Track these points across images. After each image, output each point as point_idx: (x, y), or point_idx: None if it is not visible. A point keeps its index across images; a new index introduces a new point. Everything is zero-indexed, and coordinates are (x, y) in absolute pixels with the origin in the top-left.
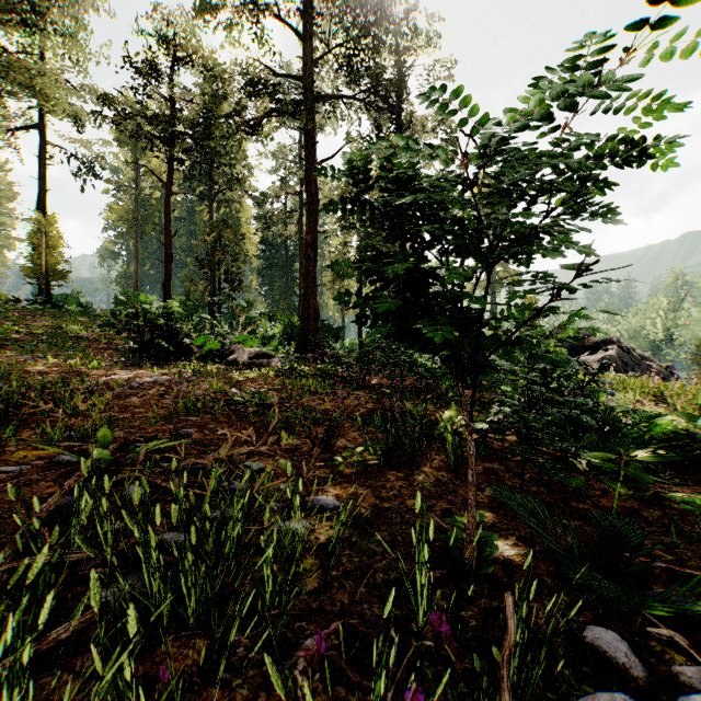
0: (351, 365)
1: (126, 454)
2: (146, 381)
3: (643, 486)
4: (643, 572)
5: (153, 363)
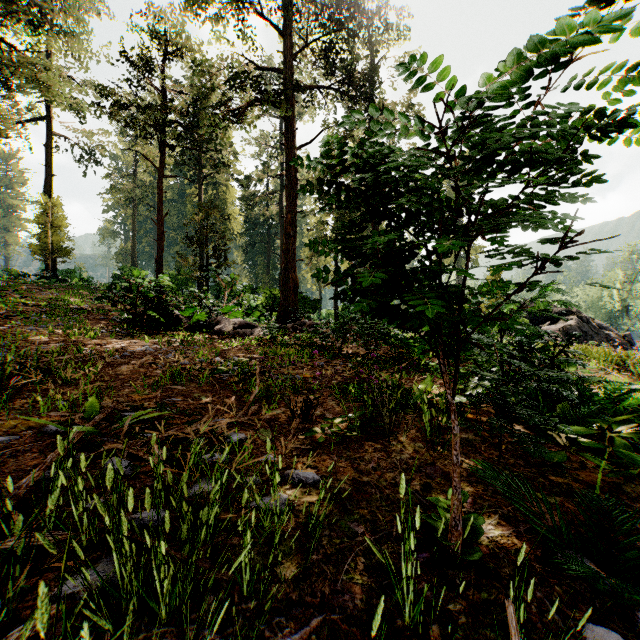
0: (328, 335)
1: (112, 423)
2: (137, 350)
3: (626, 463)
4: (639, 560)
5: (145, 332)
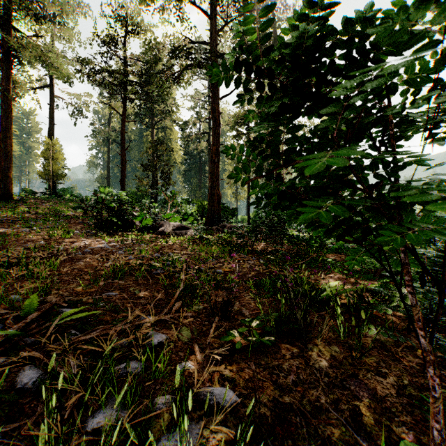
0: (243, 235)
1: (46, 321)
2: (97, 247)
3: None
4: None
5: (108, 233)
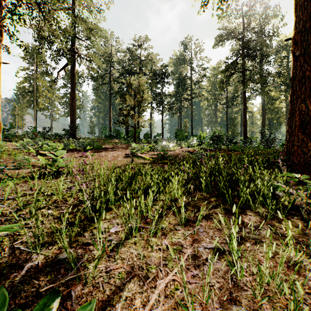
0: None
1: None
2: None
3: None
4: None
5: None
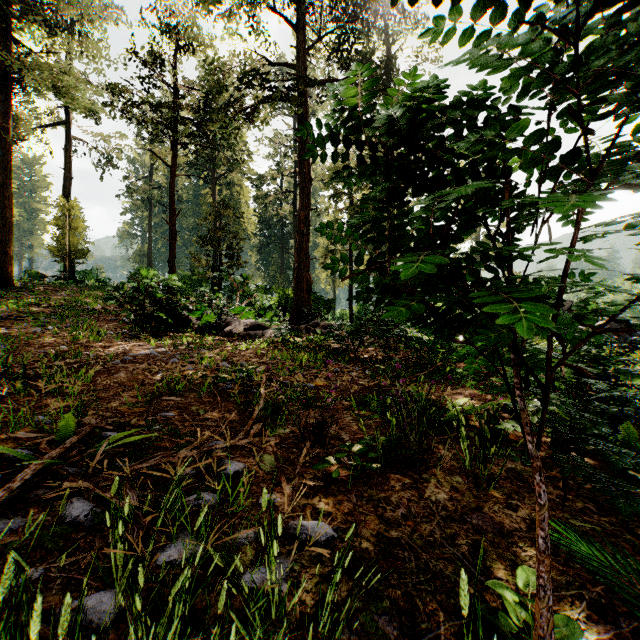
0: (342, 337)
1: (87, 448)
2: (140, 354)
3: None
4: None
5: (153, 334)
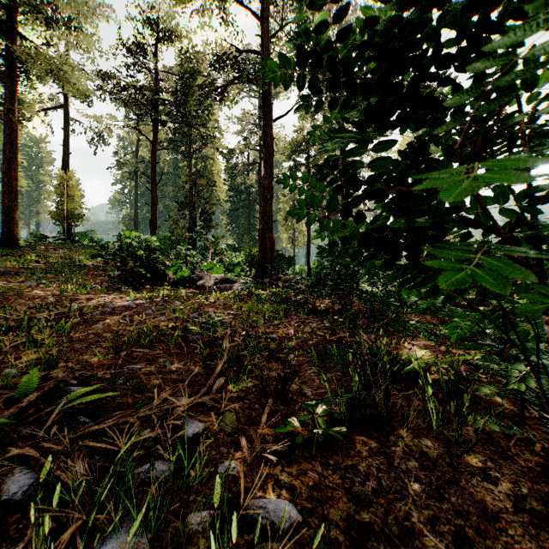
0: (302, 291)
1: (48, 405)
2: (119, 306)
3: None
4: None
5: (134, 287)
